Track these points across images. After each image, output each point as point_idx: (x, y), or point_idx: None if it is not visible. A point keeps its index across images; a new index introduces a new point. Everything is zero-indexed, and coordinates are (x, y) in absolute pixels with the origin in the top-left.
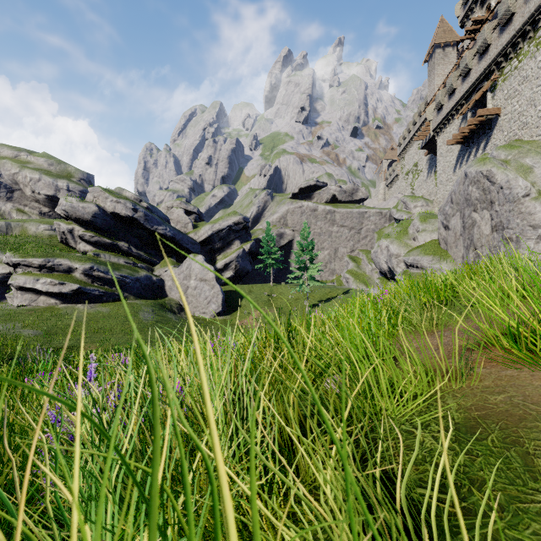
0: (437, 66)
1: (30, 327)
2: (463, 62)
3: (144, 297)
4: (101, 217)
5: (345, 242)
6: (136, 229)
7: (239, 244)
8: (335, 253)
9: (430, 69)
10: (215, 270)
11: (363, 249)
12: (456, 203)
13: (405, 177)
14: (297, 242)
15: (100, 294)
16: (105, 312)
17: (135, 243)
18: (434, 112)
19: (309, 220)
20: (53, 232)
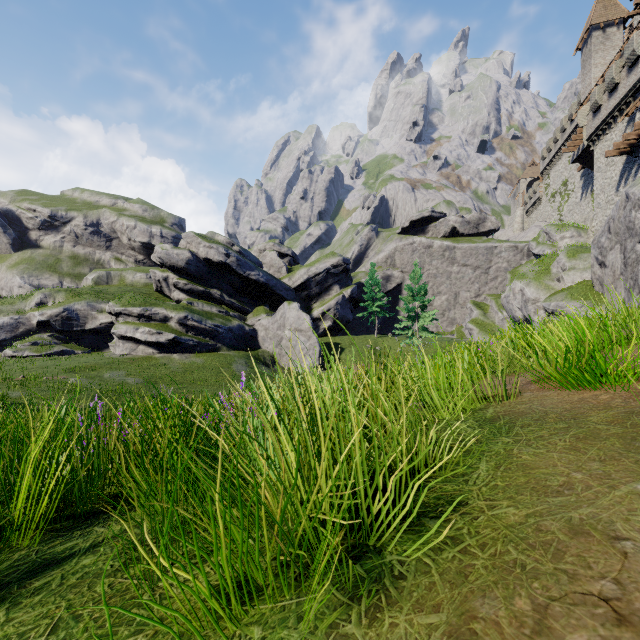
0: (594, 54)
1: (133, 375)
2: (629, 47)
3: (237, 349)
4: (194, 264)
5: (468, 284)
6: (228, 275)
7: (338, 290)
8: (455, 298)
9: (585, 59)
10: (312, 320)
11: (492, 293)
12: (615, 233)
13: (550, 199)
14: (406, 286)
15: (194, 344)
16: (199, 363)
17: (227, 290)
18: (589, 115)
19: (422, 259)
20: (148, 281)
